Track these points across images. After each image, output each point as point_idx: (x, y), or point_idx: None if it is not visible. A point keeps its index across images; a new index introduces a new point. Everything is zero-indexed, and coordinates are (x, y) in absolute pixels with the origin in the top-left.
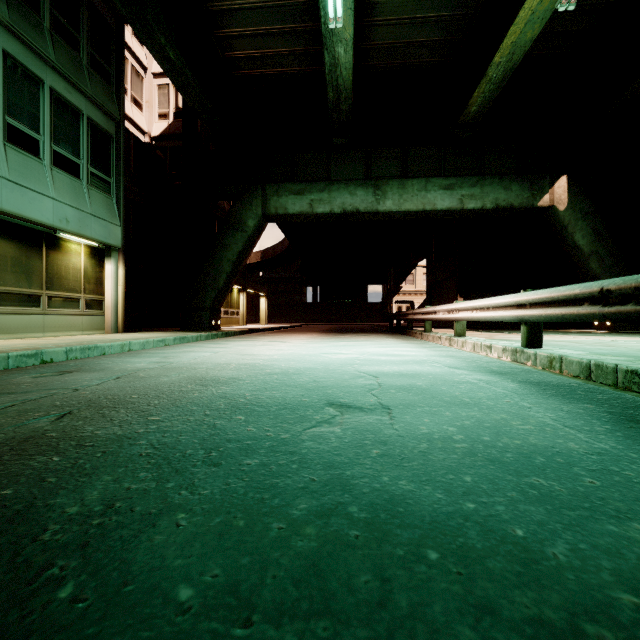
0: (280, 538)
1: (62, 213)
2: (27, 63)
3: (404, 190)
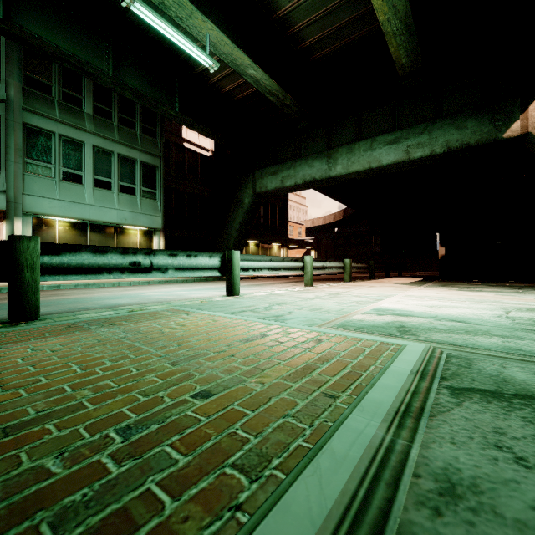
0: None
1: (122, 216)
2: (105, 146)
3: (351, 154)
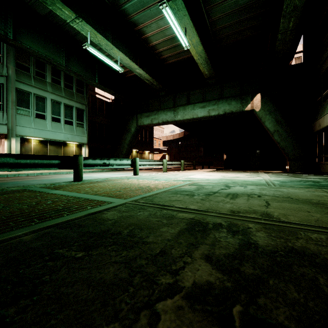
0: None
1: (66, 136)
2: (57, 99)
3: (185, 110)
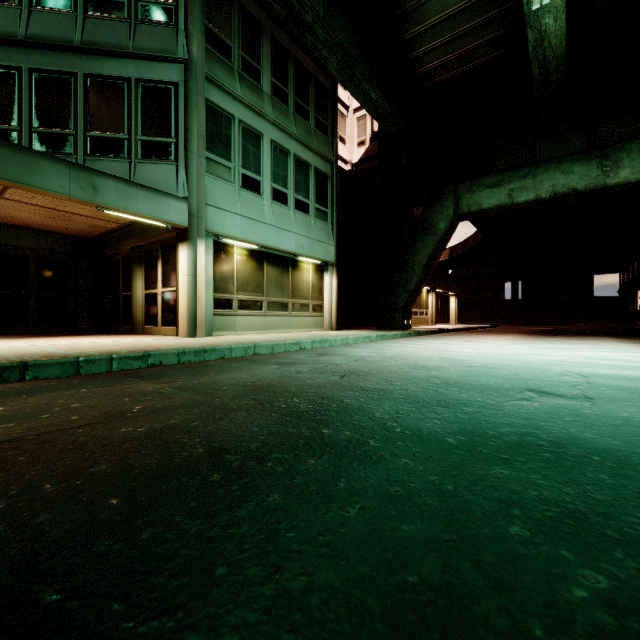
0: (494, 436)
1: (300, 242)
2: (282, 142)
3: None
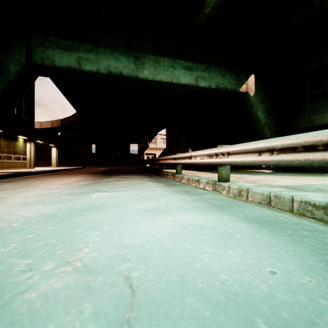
0: None
1: None
2: None
3: (158, 64)
